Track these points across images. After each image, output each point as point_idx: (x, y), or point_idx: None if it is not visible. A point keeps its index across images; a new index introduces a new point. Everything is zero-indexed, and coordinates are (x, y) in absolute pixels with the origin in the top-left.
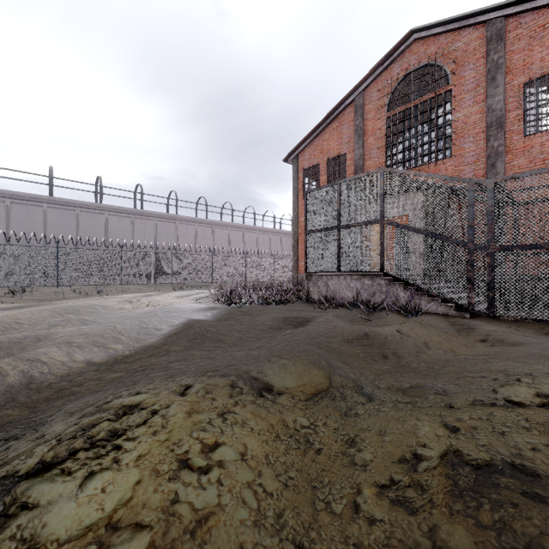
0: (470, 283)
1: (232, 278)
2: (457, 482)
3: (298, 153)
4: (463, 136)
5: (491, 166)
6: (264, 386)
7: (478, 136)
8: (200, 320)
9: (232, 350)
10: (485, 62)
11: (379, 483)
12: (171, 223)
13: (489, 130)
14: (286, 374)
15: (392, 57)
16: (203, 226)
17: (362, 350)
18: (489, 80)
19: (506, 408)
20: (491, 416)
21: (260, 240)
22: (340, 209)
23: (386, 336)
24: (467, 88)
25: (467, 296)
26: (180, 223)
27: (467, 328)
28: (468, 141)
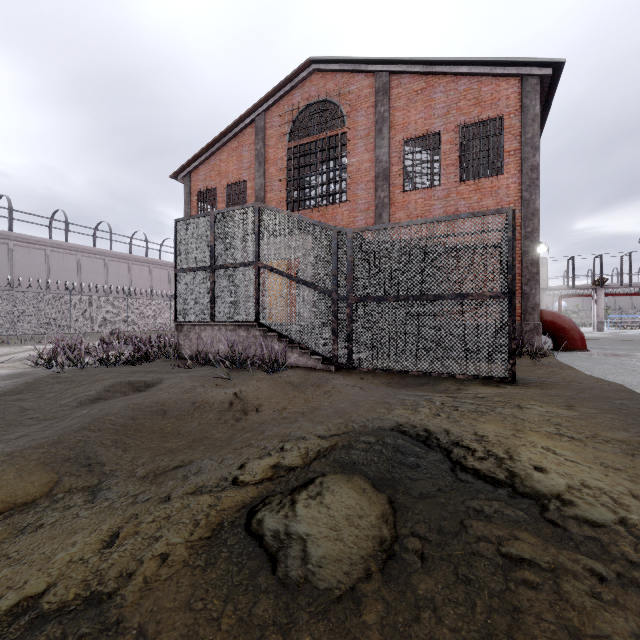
0: (334, 334)
1: (105, 326)
2: None
3: (191, 170)
4: (357, 182)
5: (378, 216)
6: None
7: (369, 185)
8: None
9: None
10: (375, 112)
11: None
12: (0, 244)
13: (377, 180)
14: None
15: (293, 83)
16: (61, 251)
17: (174, 424)
18: (377, 130)
19: (216, 493)
20: (183, 509)
21: (155, 276)
22: (215, 246)
23: (213, 403)
24: (360, 134)
25: (332, 348)
26: (18, 245)
27: (321, 383)
28: (361, 188)
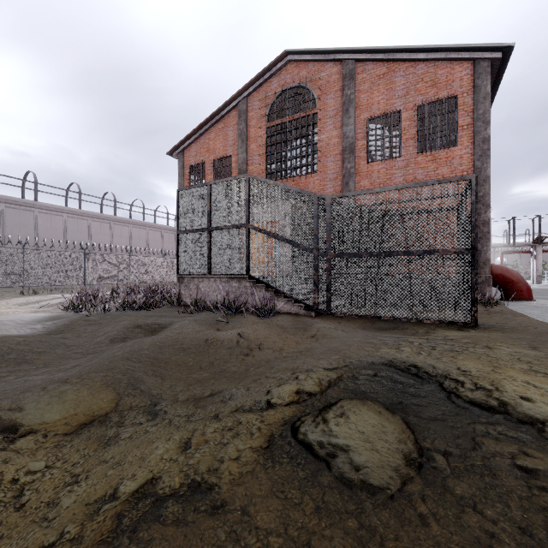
0: (315, 285)
1: (112, 279)
2: (122, 523)
3: (184, 148)
4: (326, 155)
5: (345, 184)
6: (7, 426)
7: (337, 157)
8: (11, 336)
9: (35, 373)
10: (342, 95)
11: (47, 543)
12: (28, 211)
13: (344, 154)
14: (56, 404)
15: (271, 72)
16: (76, 217)
17: (194, 358)
18: (344, 111)
19: (257, 412)
20: (236, 424)
21: (150, 237)
22: (211, 211)
23: (223, 341)
24: (329, 114)
25: (313, 297)
26: (41, 212)
27: (306, 326)
28: (330, 161)
